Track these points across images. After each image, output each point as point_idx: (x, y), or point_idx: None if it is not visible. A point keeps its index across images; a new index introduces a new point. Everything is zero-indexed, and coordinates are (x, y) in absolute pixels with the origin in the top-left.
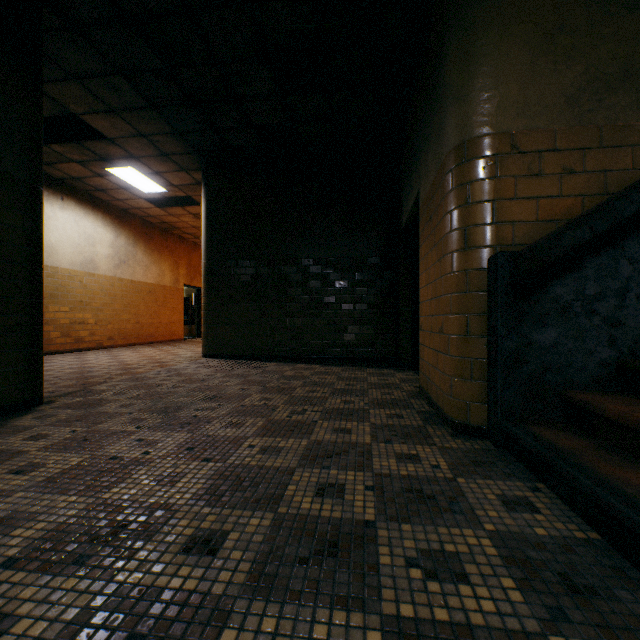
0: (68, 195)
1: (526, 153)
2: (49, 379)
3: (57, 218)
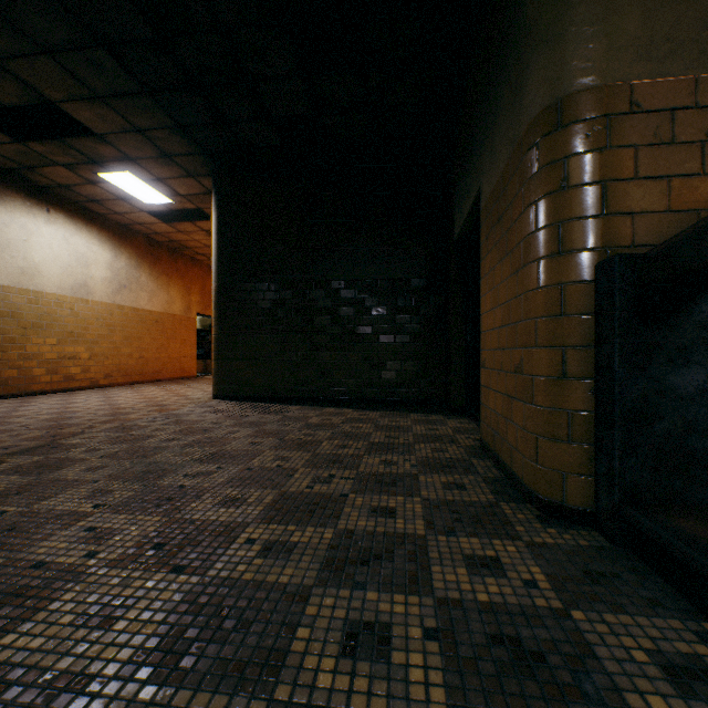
0: (55, 206)
1: (651, 112)
2: (14, 428)
3: (41, 233)
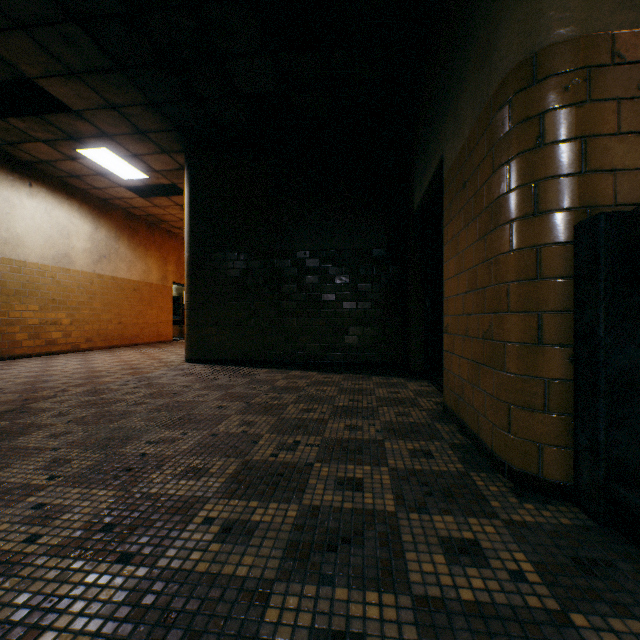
0: (37, 181)
1: (634, 63)
2: None
3: (24, 206)
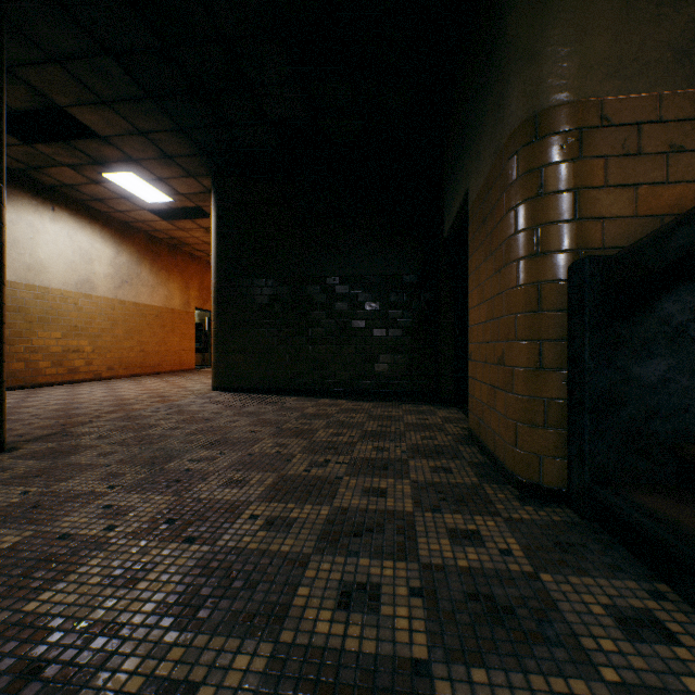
0: (60, 205)
1: (620, 126)
2: (25, 418)
3: (47, 231)
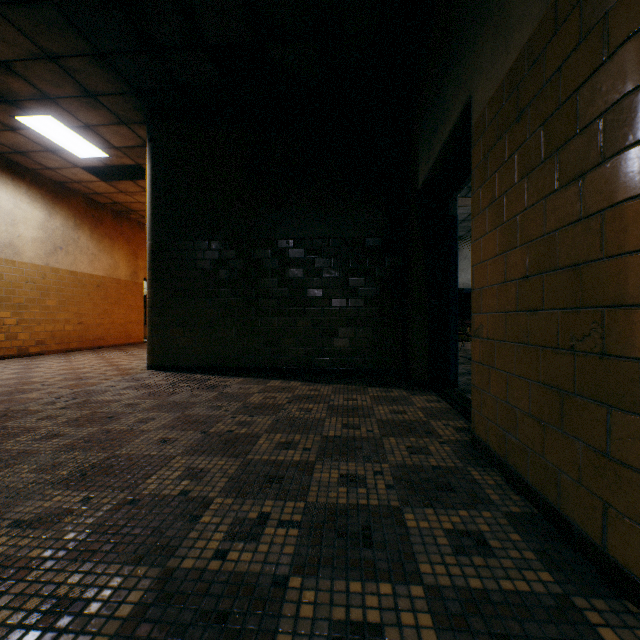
0: None
1: None
2: None
3: None
